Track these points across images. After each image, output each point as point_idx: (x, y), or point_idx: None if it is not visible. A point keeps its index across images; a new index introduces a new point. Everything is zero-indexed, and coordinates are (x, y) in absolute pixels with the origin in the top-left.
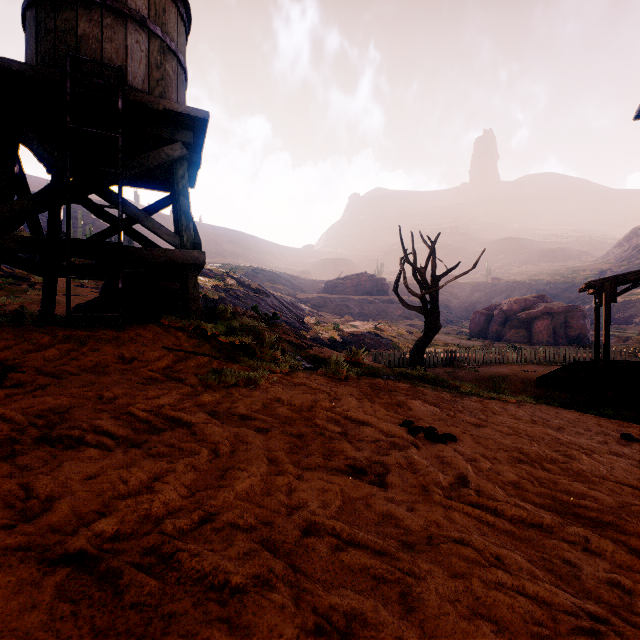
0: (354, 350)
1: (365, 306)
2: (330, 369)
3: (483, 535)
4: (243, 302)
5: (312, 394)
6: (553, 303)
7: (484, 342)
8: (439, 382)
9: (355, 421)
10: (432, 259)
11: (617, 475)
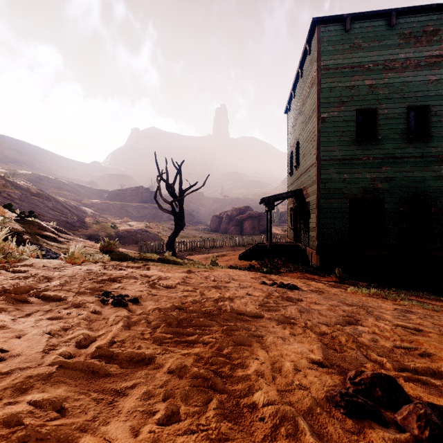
0: (107, 241)
1: (141, 211)
2: (68, 257)
3: (75, 386)
4: (18, 203)
5: (23, 280)
6: (253, 211)
7: (217, 234)
8: (173, 261)
9: (48, 299)
10: (180, 178)
11: (236, 307)
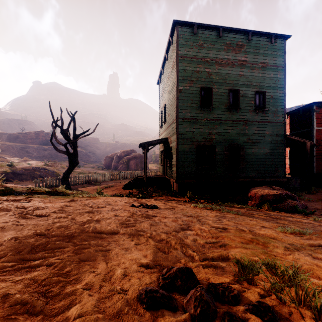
0: None
1: (42, 151)
2: None
3: None
4: None
5: None
6: (137, 153)
7: (109, 170)
8: (61, 193)
9: None
10: (74, 125)
11: (99, 227)
